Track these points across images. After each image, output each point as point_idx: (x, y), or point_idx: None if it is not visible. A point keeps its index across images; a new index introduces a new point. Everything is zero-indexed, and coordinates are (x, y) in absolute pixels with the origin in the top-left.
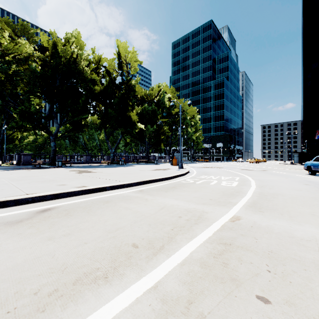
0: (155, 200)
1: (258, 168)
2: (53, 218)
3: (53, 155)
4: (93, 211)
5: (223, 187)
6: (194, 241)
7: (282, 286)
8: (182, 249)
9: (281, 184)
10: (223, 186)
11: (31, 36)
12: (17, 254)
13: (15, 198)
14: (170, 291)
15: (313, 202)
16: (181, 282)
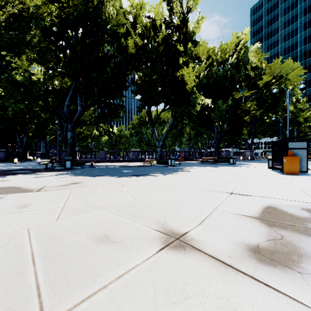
0: None
1: None
2: None
3: (69, 150)
4: None
5: None
6: None
7: None
8: None
9: None
10: None
11: None
12: None
13: None
14: None
15: None
16: None
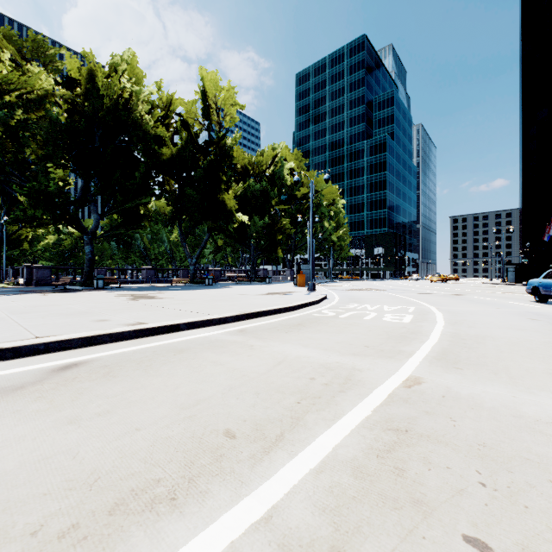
0: (267, 347)
1: (447, 291)
2: (81, 381)
3: (88, 268)
4: (155, 368)
5: (387, 324)
6: (340, 425)
7: (511, 516)
8: (317, 442)
9: (489, 319)
10: (387, 322)
11: (51, 60)
12: (7, 452)
13: (14, 345)
14: (297, 528)
15: (549, 351)
16: (318, 508)
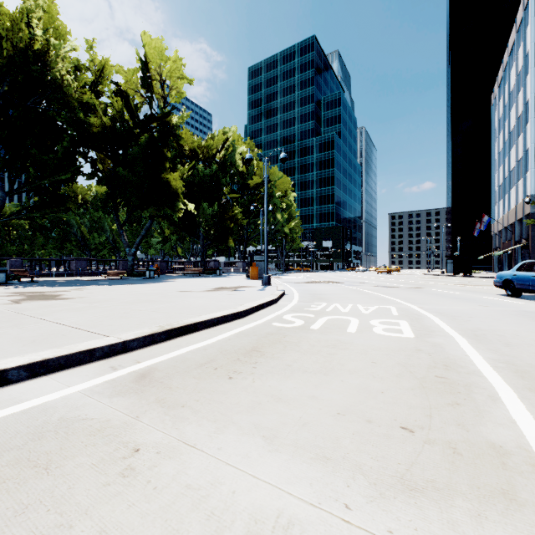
0: (172, 457)
1: (404, 284)
2: None
3: None
4: None
5: (388, 342)
6: None
7: None
8: None
9: (506, 326)
10: (385, 337)
11: None
12: None
13: None
14: None
15: None
16: None
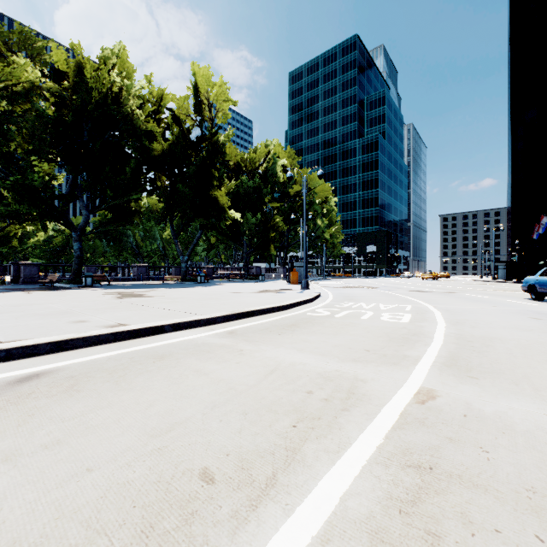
0: (258, 352)
1: (440, 289)
2: (37, 397)
3: (76, 265)
4: (128, 380)
5: (386, 324)
6: (346, 460)
7: None
8: (319, 488)
9: (490, 318)
10: (386, 322)
11: (38, 52)
12: None
13: None
14: None
15: None
16: None
